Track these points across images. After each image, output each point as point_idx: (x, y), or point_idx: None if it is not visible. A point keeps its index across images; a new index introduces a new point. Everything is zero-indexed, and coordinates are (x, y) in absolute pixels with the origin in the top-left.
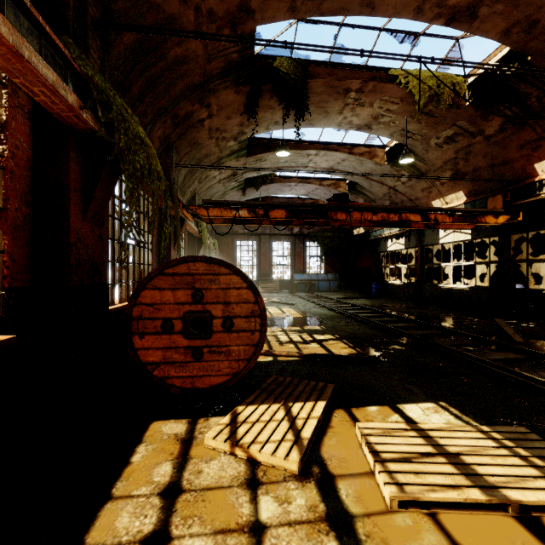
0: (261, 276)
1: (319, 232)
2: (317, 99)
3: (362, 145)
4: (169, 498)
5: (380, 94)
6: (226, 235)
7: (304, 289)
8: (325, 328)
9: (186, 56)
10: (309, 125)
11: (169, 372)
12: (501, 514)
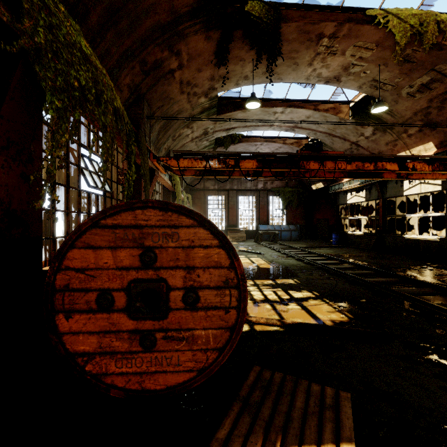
0: (230, 226)
1: (281, 187)
2: (287, 48)
3: (327, 101)
4: None
5: (354, 38)
6: (198, 191)
7: (268, 238)
8: (299, 282)
9: None
10: (278, 80)
11: (107, 367)
12: None
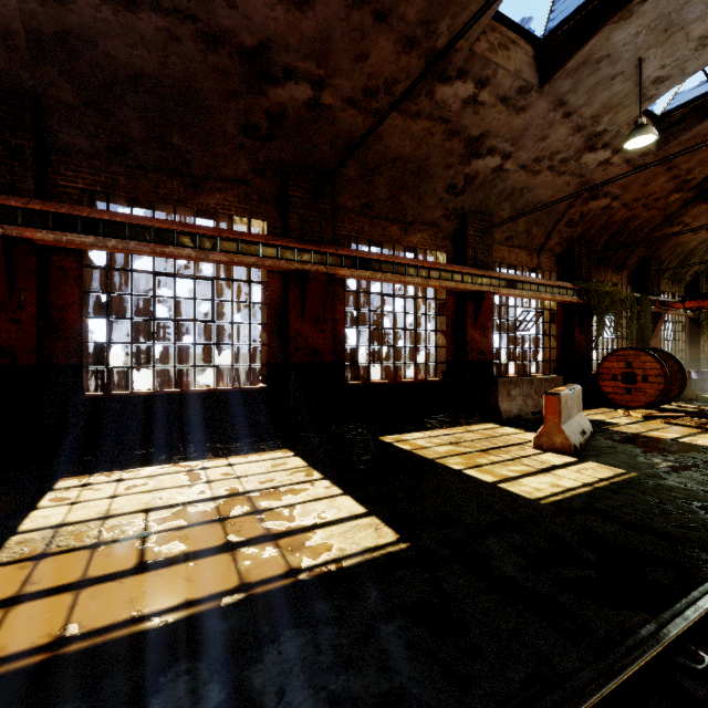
0: None
1: None
2: None
3: None
4: (598, 413)
5: None
6: None
7: None
8: None
9: (644, 220)
10: None
11: (615, 397)
12: (699, 430)
